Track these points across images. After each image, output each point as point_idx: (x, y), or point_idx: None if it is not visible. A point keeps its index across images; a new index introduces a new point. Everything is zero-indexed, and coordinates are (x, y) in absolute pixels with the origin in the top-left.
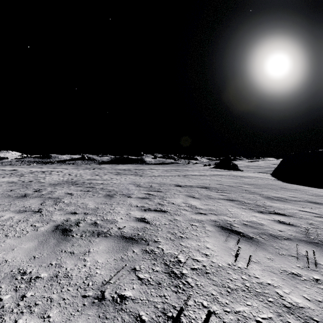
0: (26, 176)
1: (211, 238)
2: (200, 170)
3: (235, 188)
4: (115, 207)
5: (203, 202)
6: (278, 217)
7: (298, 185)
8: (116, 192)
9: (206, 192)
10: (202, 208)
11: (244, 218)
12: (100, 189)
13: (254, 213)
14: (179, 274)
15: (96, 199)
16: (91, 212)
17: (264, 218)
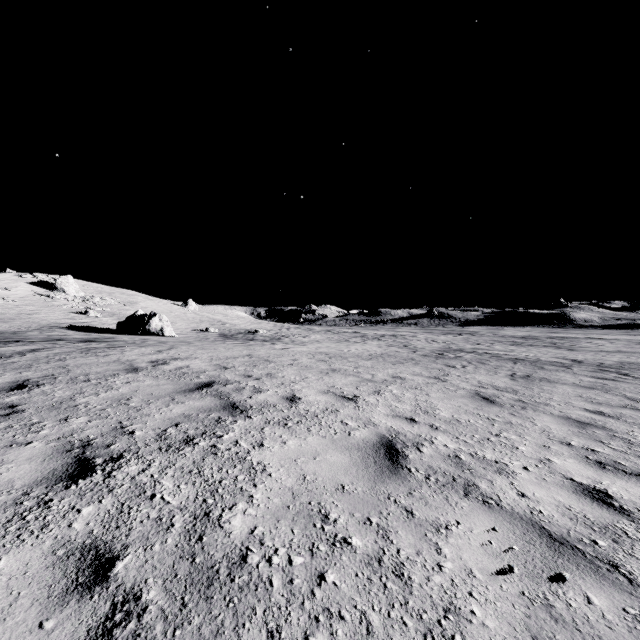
0: (385, 340)
1: None
2: None
3: None
4: (557, 373)
5: None
6: None
7: None
8: (542, 363)
9: None
10: None
11: None
12: (515, 359)
13: None
14: (639, 401)
15: (523, 366)
16: (531, 372)
17: None
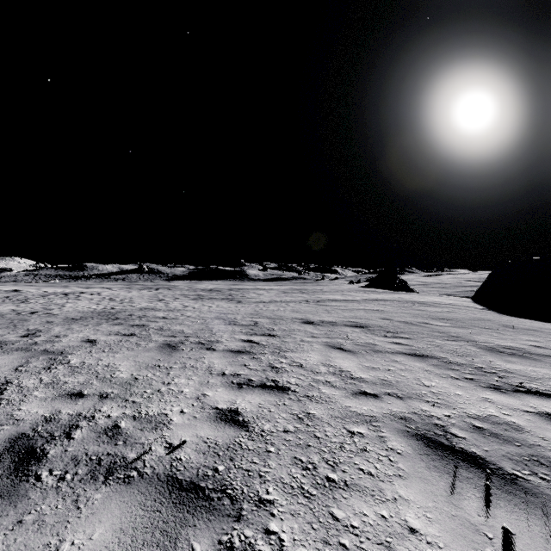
0: (31, 302)
1: (410, 483)
2: (344, 291)
3: (418, 327)
4: (175, 377)
5: (364, 362)
6: (543, 404)
7: (531, 321)
8: (186, 336)
9: (365, 337)
10: (366, 379)
11: (467, 407)
12: (156, 330)
13: (483, 392)
14: None
15: (139, 355)
16: (117, 391)
17: (513, 408)
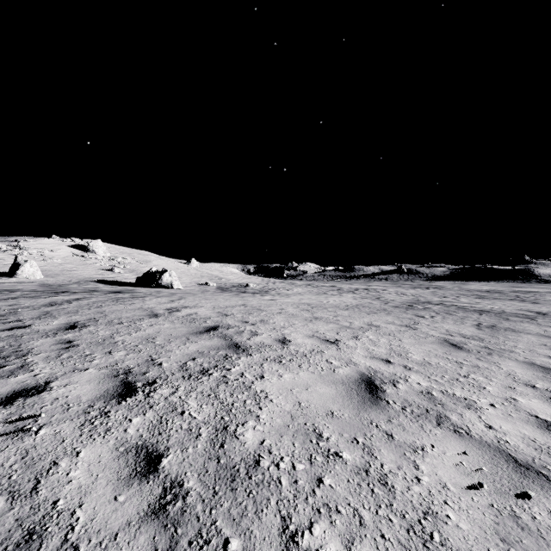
0: (359, 293)
1: None
2: None
3: None
4: (521, 324)
5: None
6: None
7: None
8: (507, 314)
9: None
10: None
11: None
12: (480, 311)
13: None
14: None
15: (488, 317)
16: (496, 323)
17: None
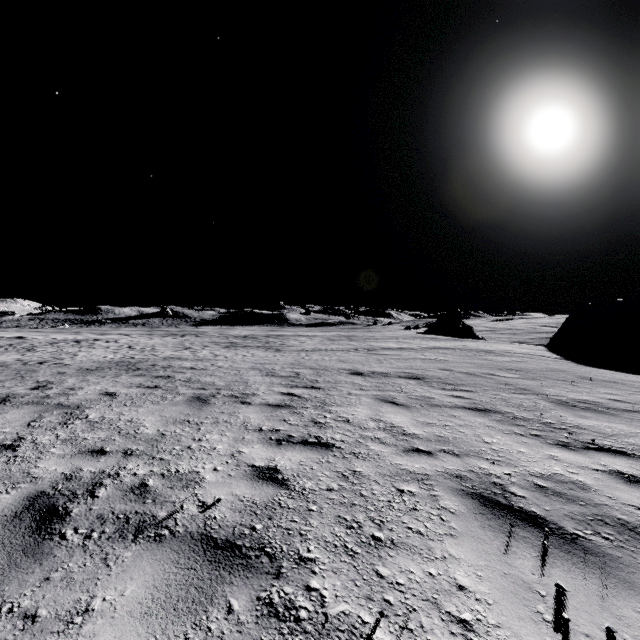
0: (38, 351)
1: (462, 542)
2: (399, 338)
3: (482, 379)
4: (207, 433)
5: (418, 417)
6: (615, 462)
7: (612, 372)
8: (217, 389)
9: (420, 389)
10: (419, 435)
11: (530, 465)
12: (184, 382)
13: (550, 450)
14: None
15: (165, 409)
16: (143, 448)
17: (581, 466)
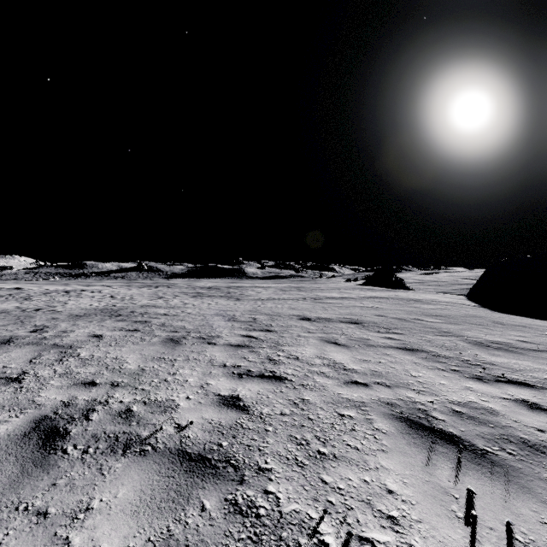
0: (34, 300)
1: (391, 456)
2: (341, 288)
3: (411, 323)
4: (180, 368)
5: (357, 355)
6: (520, 392)
7: (522, 318)
8: (187, 332)
9: (359, 332)
10: (357, 370)
11: (450, 394)
12: (159, 326)
13: (466, 382)
14: None
15: (144, 349)
16: (127, 380)
17: (492, 395)
